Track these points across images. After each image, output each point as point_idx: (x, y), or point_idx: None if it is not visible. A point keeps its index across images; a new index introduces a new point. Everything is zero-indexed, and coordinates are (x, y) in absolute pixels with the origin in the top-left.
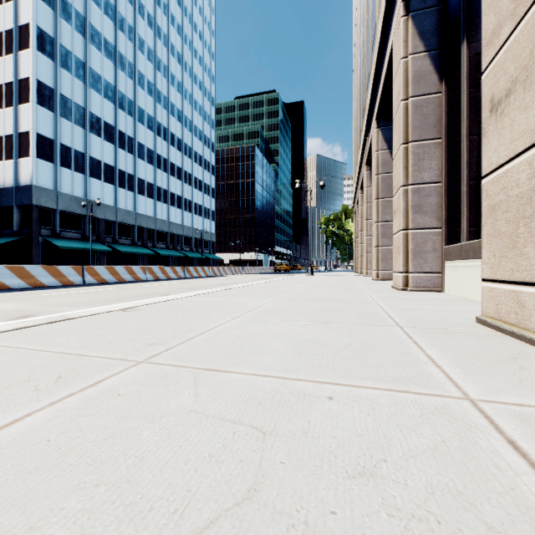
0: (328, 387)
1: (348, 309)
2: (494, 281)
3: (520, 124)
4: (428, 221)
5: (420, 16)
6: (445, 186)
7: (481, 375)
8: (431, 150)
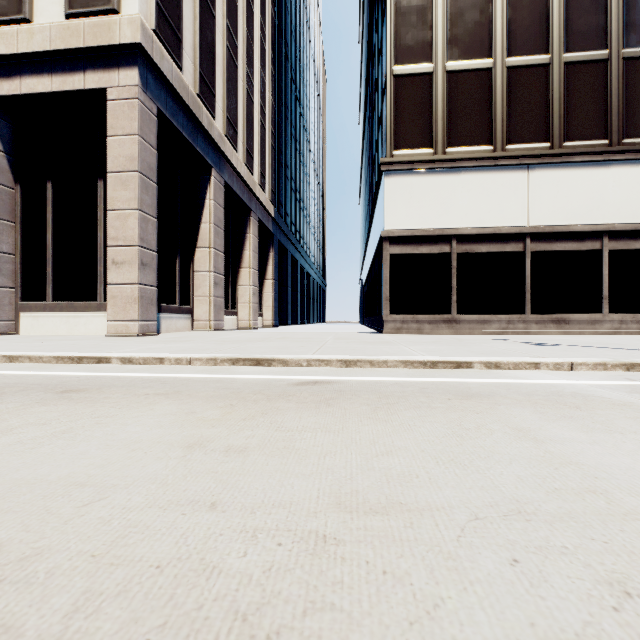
0: (137, 340)
1: (45, 339)
2: (115, 321)
3: (128, 275)
4: (7, 282)
5: (1, 123)
6: (21, 260)
7: (144, 338)
8: (9, 229)
